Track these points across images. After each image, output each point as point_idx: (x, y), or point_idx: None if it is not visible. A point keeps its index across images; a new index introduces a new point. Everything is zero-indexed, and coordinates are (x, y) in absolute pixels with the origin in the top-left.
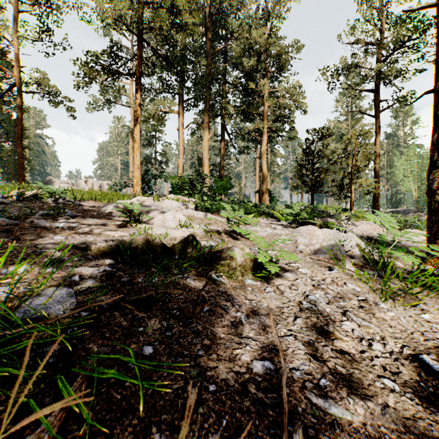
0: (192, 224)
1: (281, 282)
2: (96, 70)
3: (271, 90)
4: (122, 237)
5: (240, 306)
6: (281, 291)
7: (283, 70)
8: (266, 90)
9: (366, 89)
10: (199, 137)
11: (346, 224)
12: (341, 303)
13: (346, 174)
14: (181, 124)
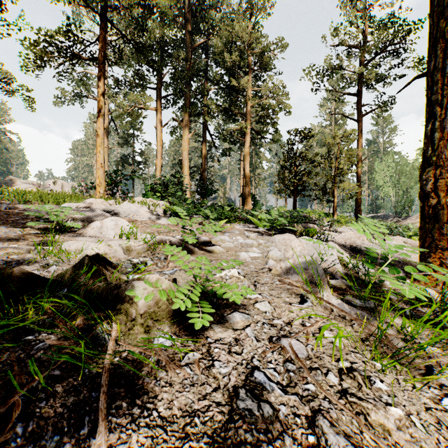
0: (139, 233)
1: (220, 336)
2: (50, 51)
3: (254, 89)
4: (11, 255)
5: (95, 426)
6: (212, 358)
7: (267, 70)
8: (249, 89)
9: (349, 93)
10: (180, 137)
11: (328, 230)
12: (310, 387)
13: (329, 177)
14: (159, 122)
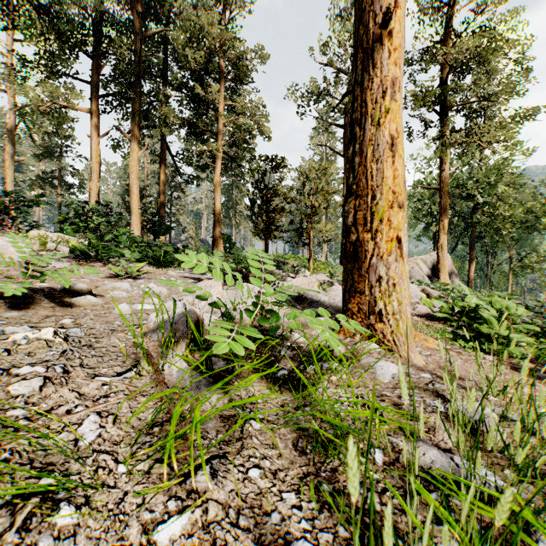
0: None
1: None
2: None
3: (226, 103)
4: None
5: None
6: None
7: (242, 82)
8: (219, 103)
9: (334, 124)
10: (128, 154)
11: (294, 277)
12: None
13: (304, 216)
14: (95, 129)
